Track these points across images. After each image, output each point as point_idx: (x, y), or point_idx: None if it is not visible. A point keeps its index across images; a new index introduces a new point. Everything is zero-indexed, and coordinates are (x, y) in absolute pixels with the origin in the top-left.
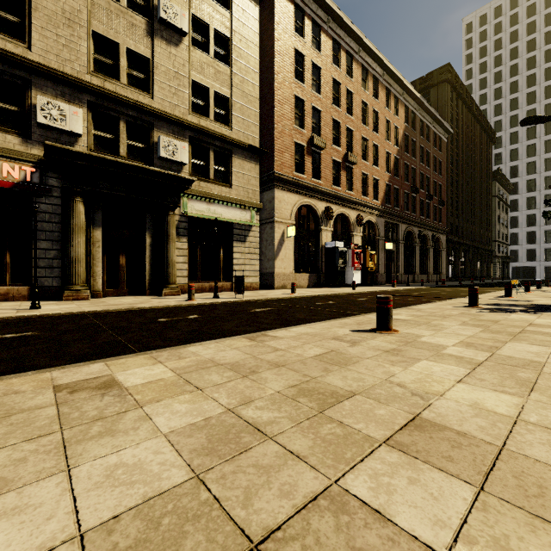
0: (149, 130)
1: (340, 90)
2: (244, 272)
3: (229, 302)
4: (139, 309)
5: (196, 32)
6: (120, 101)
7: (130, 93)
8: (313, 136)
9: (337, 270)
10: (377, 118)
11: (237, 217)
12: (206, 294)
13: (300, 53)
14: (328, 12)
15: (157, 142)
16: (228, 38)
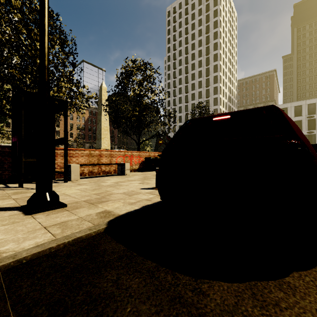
0: None
1: None
2: None
3: None
4: None
5: None
6: None
7: None
8: None
9: None
10: (73, 116)
11: None
12: None
13: None
14: None
15: None
16: None
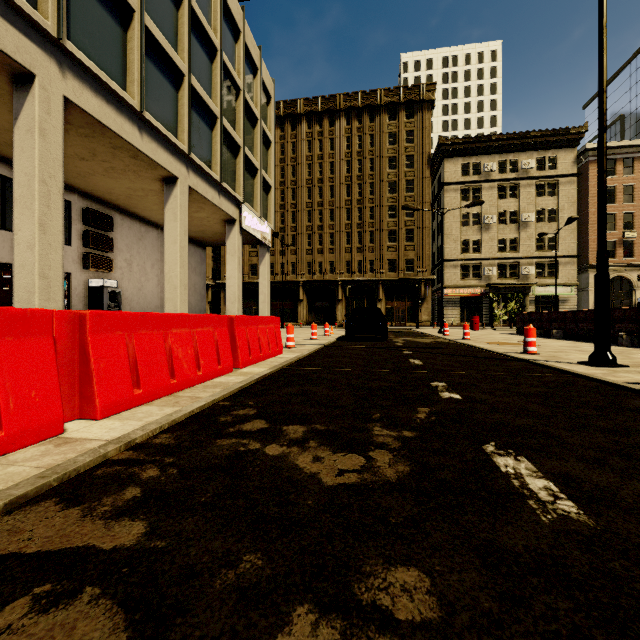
0: (517, 264)
1: None
2: None
3: None
4: None
5: (538, 214)
6: (507, 259)
7: (510, 254)
8: (623, 233)
9: None
10: None
11: (561, 292)
12: None
13: (611, 186)
14: (639, 146)
15: (521, 268)
16: (556, 208)
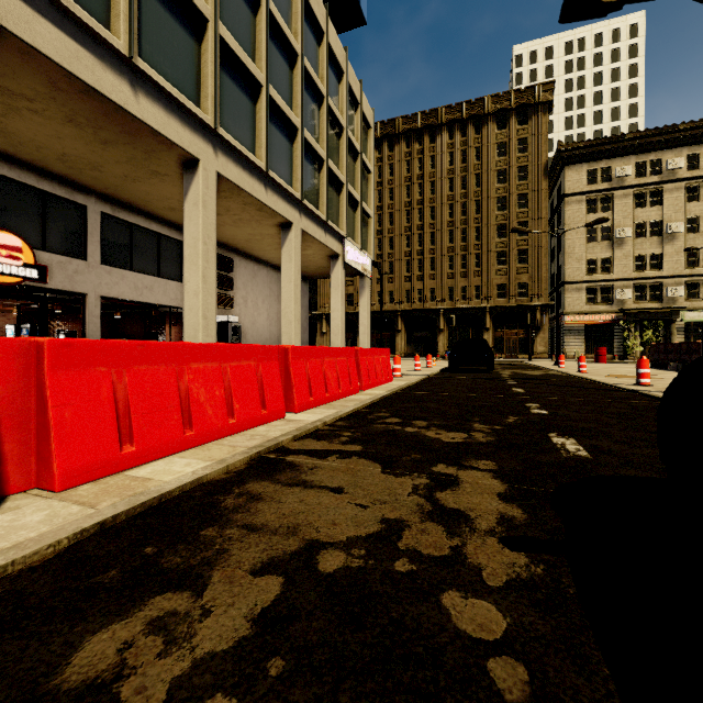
0: (660, 285)
1: None
2: None
3: None
4: None
5: (689, 223)
6: (647, 279)
7: (651, 273)
8: None
9: None
10: None
11: None
12: None
13: None
14: None
15: (665, 290)
16: None
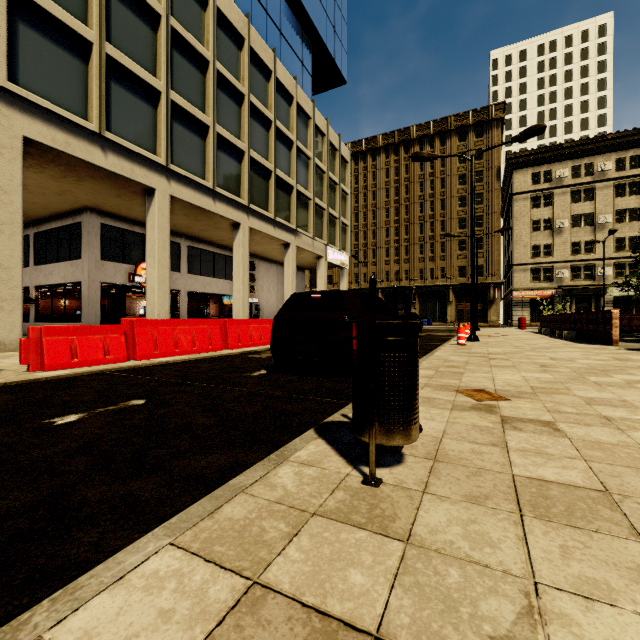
0: (593, 266)
1: None
2: None
3: None
4: None
5: (618, 215)
6: (581, 261)
7: (585, 256)
8: None
9: None
10: None
11: None
12: None
13: None
14: None
15: (597, 270)
16: (638, 207)
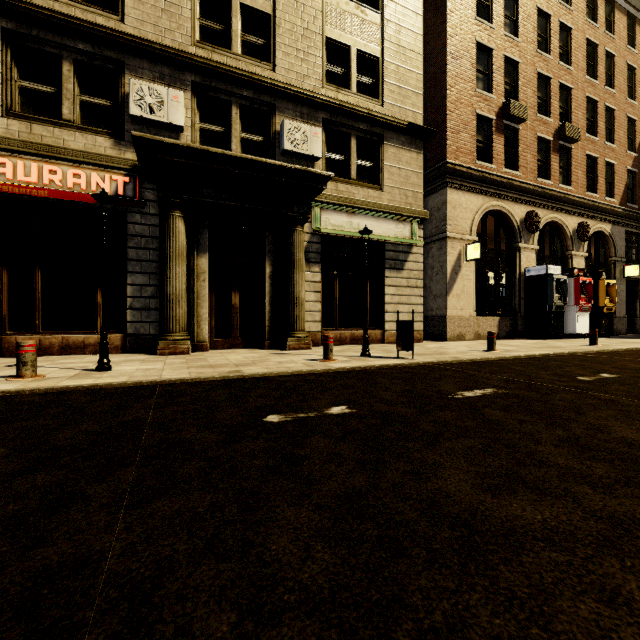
0: (269, 116)
1: (549, 27)
2: (401, 315)
3: (391, 366)
4: (243, 377)
5: None
6: (232, 76)
7: (244, 66)
8: (507, 102)
9: (551, 312)
10: (612, 65)
11: (390, 233)
12: (346, 347)
13: None
14: None
15: (280, 131)
16: None
